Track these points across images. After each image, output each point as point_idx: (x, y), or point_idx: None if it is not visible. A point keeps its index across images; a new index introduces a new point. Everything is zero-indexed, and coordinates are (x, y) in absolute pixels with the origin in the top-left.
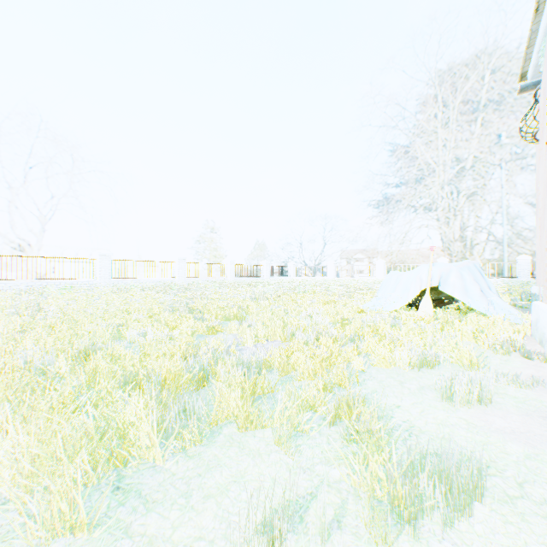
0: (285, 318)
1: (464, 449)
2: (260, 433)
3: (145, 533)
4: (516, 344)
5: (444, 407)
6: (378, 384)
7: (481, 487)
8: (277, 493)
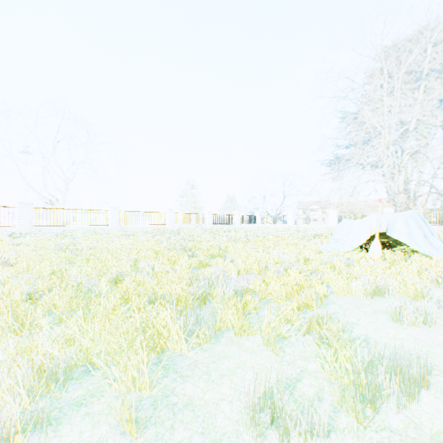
0: (258, 256)
1: (412, 356)
2: (251, 337)
3: (185, 394)
4: None
5: (394, 326)
6: (338, 307)
7: (427, 382)
8: (271, 376)
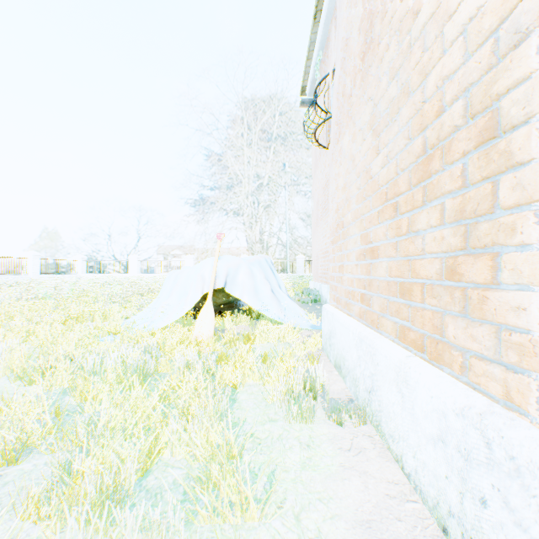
0: None
1: None
2: None
3: None
4: (316, 384)
5: None
6: None
7: None
8: None
